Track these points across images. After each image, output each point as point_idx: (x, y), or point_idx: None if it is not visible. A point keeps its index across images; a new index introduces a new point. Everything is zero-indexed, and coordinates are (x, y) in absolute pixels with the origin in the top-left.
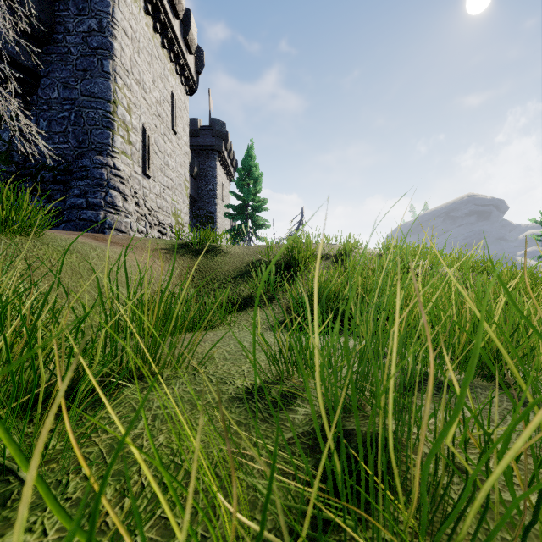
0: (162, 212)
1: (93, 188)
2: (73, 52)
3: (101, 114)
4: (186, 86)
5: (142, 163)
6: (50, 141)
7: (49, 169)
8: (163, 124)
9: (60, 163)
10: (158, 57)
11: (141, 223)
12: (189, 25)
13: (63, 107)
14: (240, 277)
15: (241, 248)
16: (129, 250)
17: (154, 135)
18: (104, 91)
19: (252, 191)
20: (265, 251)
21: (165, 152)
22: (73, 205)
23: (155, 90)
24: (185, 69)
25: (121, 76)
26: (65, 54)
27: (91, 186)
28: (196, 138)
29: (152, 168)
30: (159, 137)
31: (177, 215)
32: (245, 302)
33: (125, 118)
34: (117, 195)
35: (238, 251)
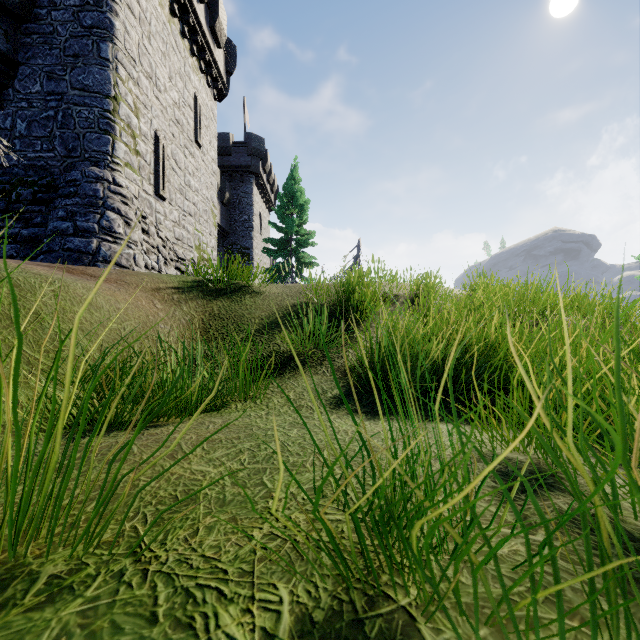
0: (181, 245)
1: (84, 208)
2: (60, 31)
3: (97, 114)
4: (214, 89)
5: (155, 180)
6: (30, 149)
7: (28, 185)
8: (182, 133)
9: (43, 176)
10: (177, 47)
11: (151, 258)
12: (216, 11)
13: (48, 105)
14: (277, 326)
15: (280, 287)
16: (115, 287)
17: (171, 146)
18: (101, 83)
19: (297, 222)
20: (312, 292)
21: (186, 169)
22: (56, 230)
23: (172, 89)
24: (213, 67)
25: (125, 66)
26: (50, 35)
27: (82, 206)
28: (227, 157)
29: (167, 188)
30: (178, 149)
31: (202, 249)
32: (281, 363)
33: (131, 121)
34: (116, 218)
35: (275, 292)
